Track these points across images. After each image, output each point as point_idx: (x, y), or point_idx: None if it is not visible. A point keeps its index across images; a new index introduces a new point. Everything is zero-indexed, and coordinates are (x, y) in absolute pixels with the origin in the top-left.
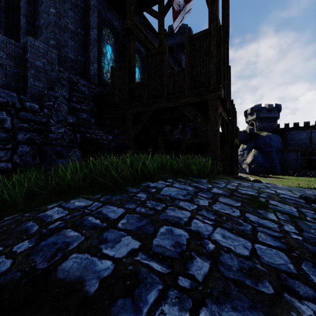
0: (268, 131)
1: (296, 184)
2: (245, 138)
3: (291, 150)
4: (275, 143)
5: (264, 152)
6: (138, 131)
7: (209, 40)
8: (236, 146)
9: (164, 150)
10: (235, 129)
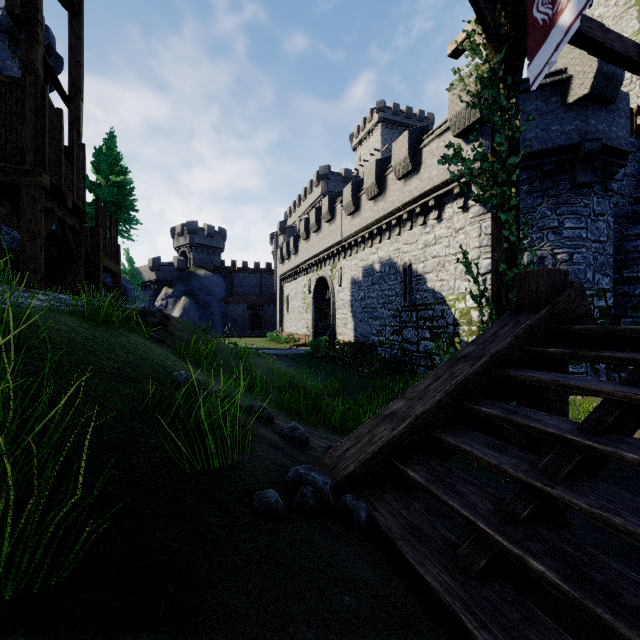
0: (209, 268)
1: None
2: (171, 277)
3: (236, 300)
4: (217, 289)
5: (201, 302)
6: None
7: (22, 96)
8: (117, 276)
9: None
10: (111, 246)
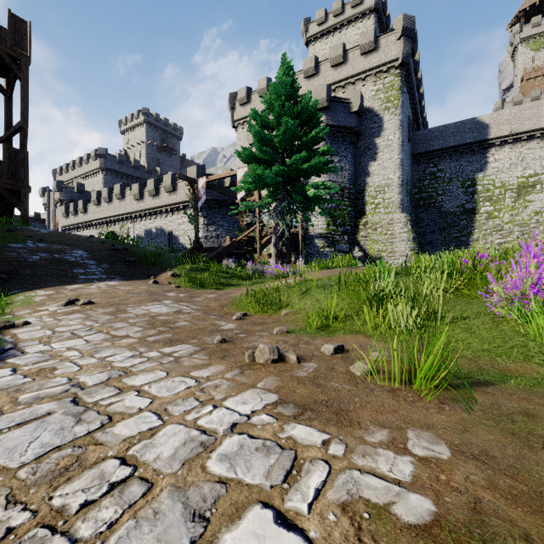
0: None
1: None
2: None
3: None
4: None
5: None
6: None
7: (23, 157)
8: None
9: None
10: None
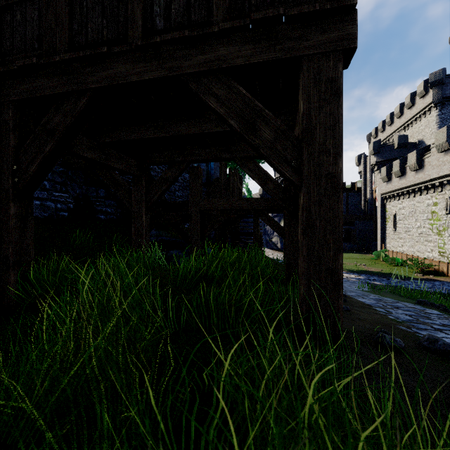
0: None
1: (344, 267)
2: None
3: None
4: None
5: None
6: (36, 165)
7: None
8: None
9: (148, 226)
10: None
